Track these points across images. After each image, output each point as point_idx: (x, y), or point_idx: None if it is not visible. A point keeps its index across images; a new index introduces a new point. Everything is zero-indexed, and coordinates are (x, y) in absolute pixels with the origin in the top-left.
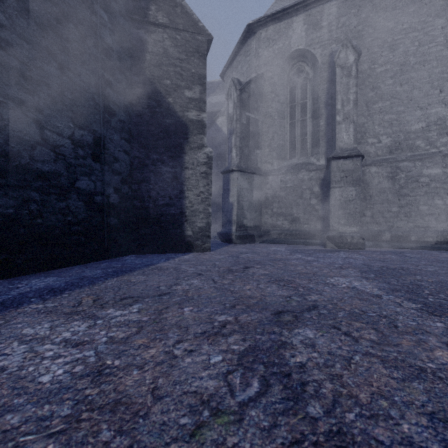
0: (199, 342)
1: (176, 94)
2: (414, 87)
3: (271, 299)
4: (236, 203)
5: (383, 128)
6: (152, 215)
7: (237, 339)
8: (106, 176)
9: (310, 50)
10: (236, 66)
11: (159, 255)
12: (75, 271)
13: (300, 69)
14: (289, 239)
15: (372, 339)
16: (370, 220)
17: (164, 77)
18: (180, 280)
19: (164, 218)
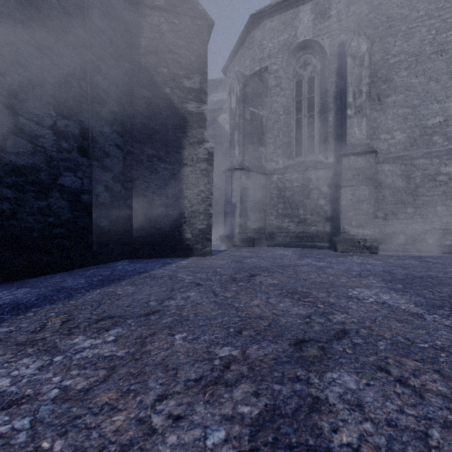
0: (191, 399)
1: (173, 84)
2: (431, 79)
3: (286, 321)
4: (239, 203)
5: (397, 123)
6: (147, 216)
7: (247, 393)
8: (95, 172)
9: (318, 40)
10: (239, 60)
11: (155, 260)
12: (54, 281)
13: (307, 62)
14: (295, 241)
15: (441, 392)
16: (383, 222)
17: (160, 65)
18: (174, 292)
19: (160, 219)
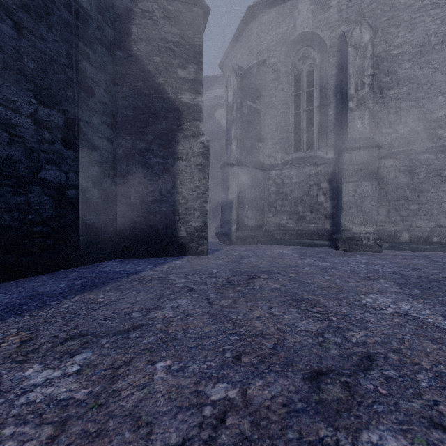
0: None
1: (167, 74)
2: (436, 71)
3: (295, 341)
4: (237, 200)
5: (400, 117)
6: (139, 213)
7: None
8: (82, 166)
9: (317, 32)
10: (236, 54)
11: (148, 259)
12: (32, 285)
13: (306, 54)
14: (294, 239)
15: None
16: (385, 219)
17: (153, 53)
18: (163, 299)
19: (153, 216)
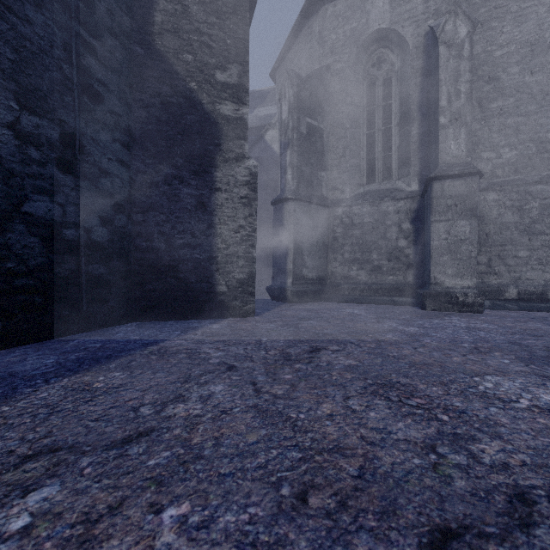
0: None
1: (201, 77)
2: None
3: (392, 461)
4: (293, 245)
5: (505, 136)
6: (164, 261)
7: None
8: (86, 197)
9: (397, 29)
10: (291, 60)
11: (175, 322)
12: (7, 360)
13: (382, 58)
14: (367, 296)
15: None
16: (486, 270)
17: (183, 49)
18: (189, 384)
19: (183, 265)
